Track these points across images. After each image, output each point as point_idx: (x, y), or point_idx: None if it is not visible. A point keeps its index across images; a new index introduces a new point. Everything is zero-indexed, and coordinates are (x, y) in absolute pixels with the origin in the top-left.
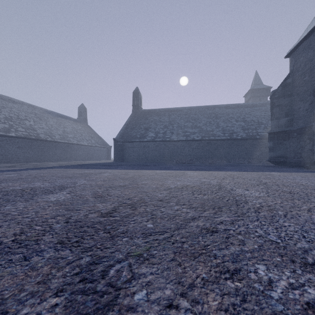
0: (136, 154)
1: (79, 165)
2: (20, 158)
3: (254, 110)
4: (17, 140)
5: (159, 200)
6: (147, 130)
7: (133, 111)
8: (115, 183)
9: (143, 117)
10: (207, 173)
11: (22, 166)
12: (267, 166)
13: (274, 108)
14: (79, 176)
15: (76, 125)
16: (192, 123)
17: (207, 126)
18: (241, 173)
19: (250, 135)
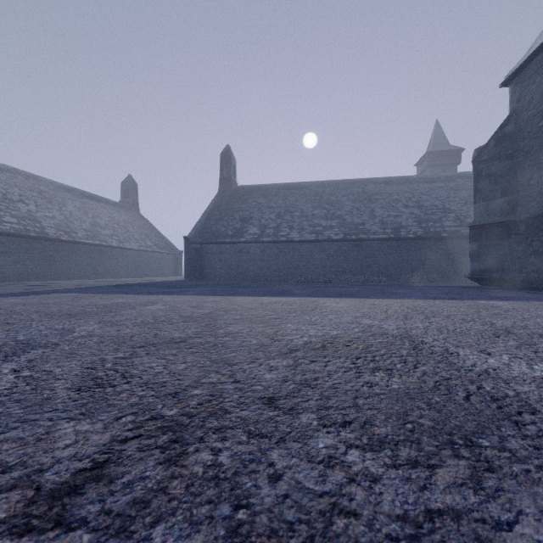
0: (225, 265)
1: (117, 285)
2: (7, 272)
3: (435, 188)
4: (1, 239)
5: (265, 400)
6: (246, 223)
7: (221, 188)
8: (165, 331)
9: (240, 199)
10: (366, 305)
11: (2, 289)
12: (467, 287)
13: (481, 180)
14: (94, 312)
15: (118, 214)
16: (327, 210)
17: (354, 216)
18: (433, 304)
19: (430, 232)
